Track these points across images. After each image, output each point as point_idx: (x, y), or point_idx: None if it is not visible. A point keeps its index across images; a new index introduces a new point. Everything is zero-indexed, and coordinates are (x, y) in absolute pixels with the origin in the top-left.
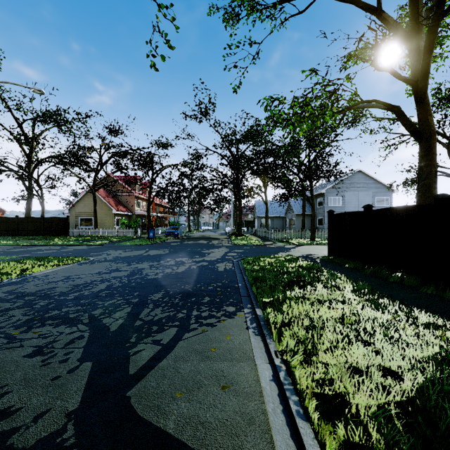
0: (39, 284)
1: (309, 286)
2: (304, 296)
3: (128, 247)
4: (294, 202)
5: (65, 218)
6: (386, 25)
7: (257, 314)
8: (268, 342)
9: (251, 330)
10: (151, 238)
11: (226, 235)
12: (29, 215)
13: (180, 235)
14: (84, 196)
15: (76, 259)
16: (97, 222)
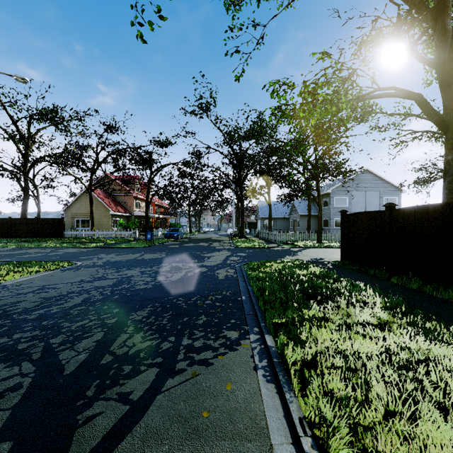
0: (3, 296)
1: (329, 302)
2: (326, 316)
3: (123, 250)
4: (298, 203)
5: (60, 219)
6: (406, 3)
7: (268, 345)
8: (288, 398)
9: (260, 373)
10: (149, 240)
11: (228, 237)
12: (25, 216)
13: (180, 237)
14: (80, 196)
15: (61, 264)
16: (93, 223)
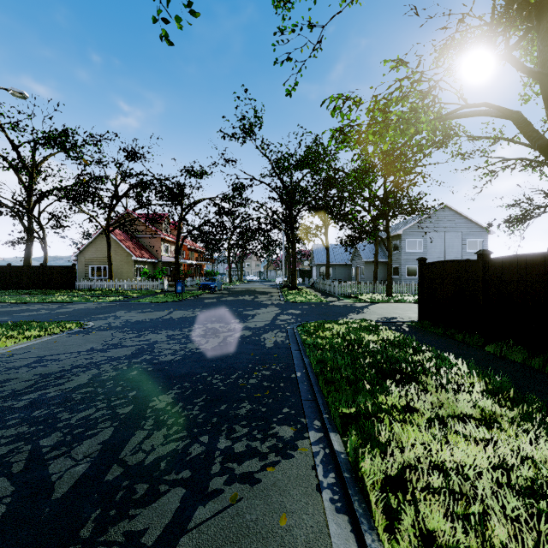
0: None
1: (412, 383)
2: (410, 405)
3: (146, 306)
4: (362, 247)
5: (71, 266)
6: None
7: (334, 449)
8: (369, 543)
9: (327, 496)
10: (179, 293)
11: (277, 288)
12: (29, 263)
13: (218, 288)
14: (95, 239)
15: (68, 326)
16: (112, 272)
